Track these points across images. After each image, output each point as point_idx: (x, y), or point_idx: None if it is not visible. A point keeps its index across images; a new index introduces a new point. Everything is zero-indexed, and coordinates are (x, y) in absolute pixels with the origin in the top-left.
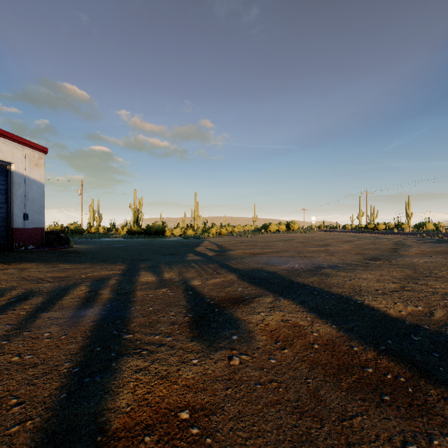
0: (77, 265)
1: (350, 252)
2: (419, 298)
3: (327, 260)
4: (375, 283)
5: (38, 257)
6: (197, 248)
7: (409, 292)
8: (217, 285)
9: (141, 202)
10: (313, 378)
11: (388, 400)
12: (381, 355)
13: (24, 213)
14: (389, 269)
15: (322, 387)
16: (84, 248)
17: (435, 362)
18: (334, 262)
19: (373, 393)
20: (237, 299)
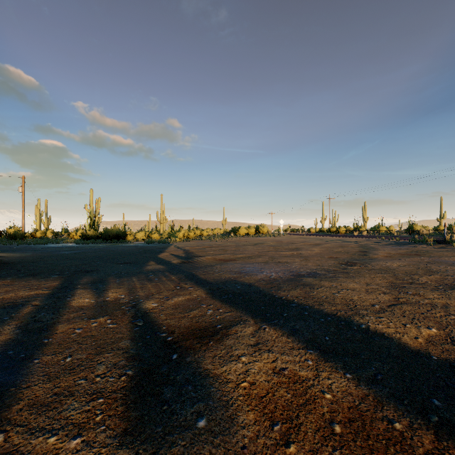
0: None
1: (323, 256)
2: (424, 314)
3: (304, 266)
4: (366, 294)
5: None
6: (161, 254)
7: (408, 306)
8: (179, 308)
9: (99, 203)
10: None
11: None
12: (443, 439)
13: None
14: (370, 276)
15: None
16: (15, 257)
17: None
18: (312, 268)
19: None
20: (206, 330)
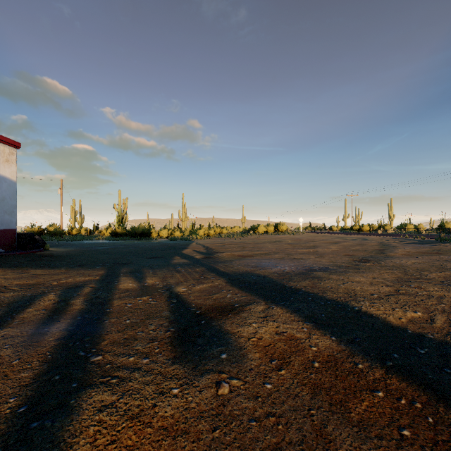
0: (50, 270)
1: (339, 253)
2: (416, 302)
3: (317, 262)
4: (369, 286)
5: (6, 261)
6: (184, 250)
7: (405, 296)
8: (204, 292)
9: (126, 203)
10: (317, 408)
11: (409, 437)
12: (390, 373)
13: None
14: (380, 271)
15: (329, 421)
16: (61, 251)
17: (450, 380)
18: (325, 264)
19: (389, 426)
20: (226, 307)
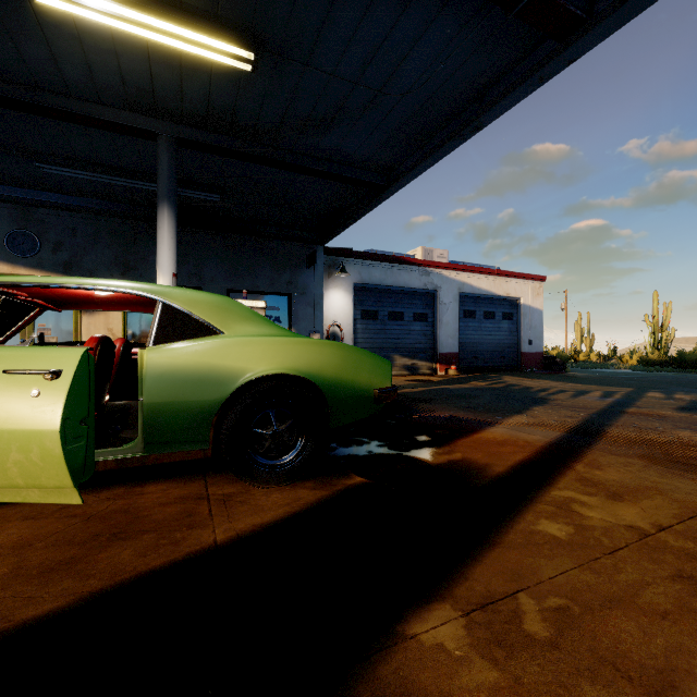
0: (583, 385)
1: None
2: None
3: None
4: None
5: (546, 377)
6: None
7: None
8: None
9: (668, 311)
10: None
11: None
12: None
13: (529, 340)
14: None
15: None
16: (581, 374)
17: None
18: None
19: None
20: None
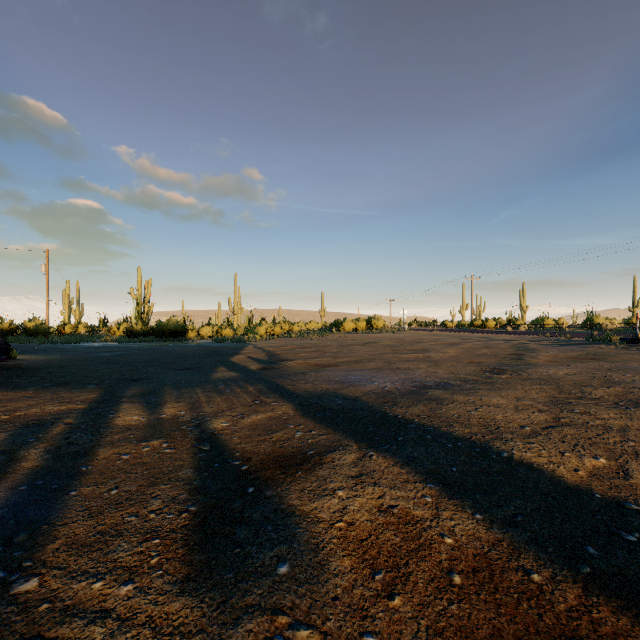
0: (7, 393)
1: (460, 360)
2: (591, 440)
3: (432, 374)
4: (515, 413)
5: None
6: (234, 357)
7: (571, 428)
8: (258, 428)
9: (149, 286)
10: None
11: None
12: (593, 593)
13: None
14: (524, 388)
15: None
16: (37, 360)
17: None
18: (443, 377)
19: None
20: (293, 457)
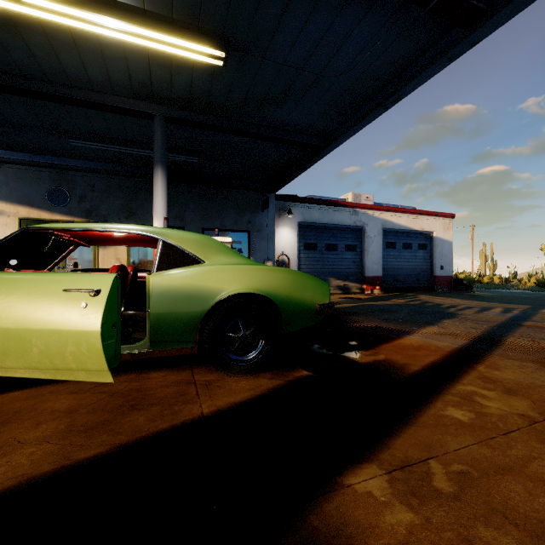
0: (487, 303)
1: None
2: None
3: None
4: None
5: (455, 296)
6: None
7: None
8: None
9: None
10: None
11: None
12: None
13: (440, 265)
14: None
15: None
16: (485, 294)
17: None
18: None
19: None
20: None
